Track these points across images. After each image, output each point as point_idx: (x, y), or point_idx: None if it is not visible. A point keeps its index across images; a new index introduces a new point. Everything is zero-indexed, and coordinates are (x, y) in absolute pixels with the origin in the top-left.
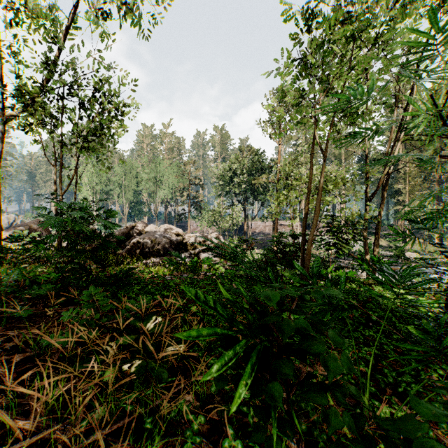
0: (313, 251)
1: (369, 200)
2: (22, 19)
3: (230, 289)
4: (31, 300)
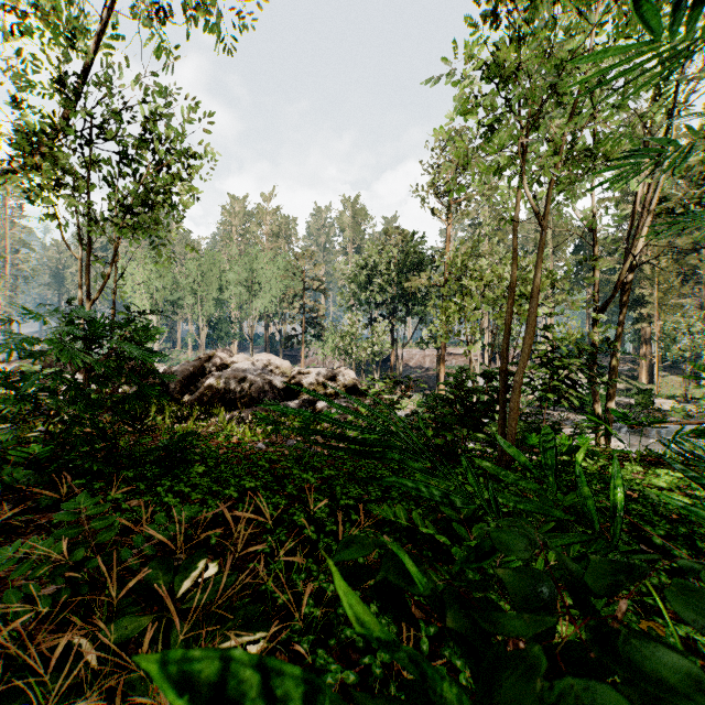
0: None
1: (601, 313)
2: (30, 18)
3: (375, 543)
4: (1, 494)
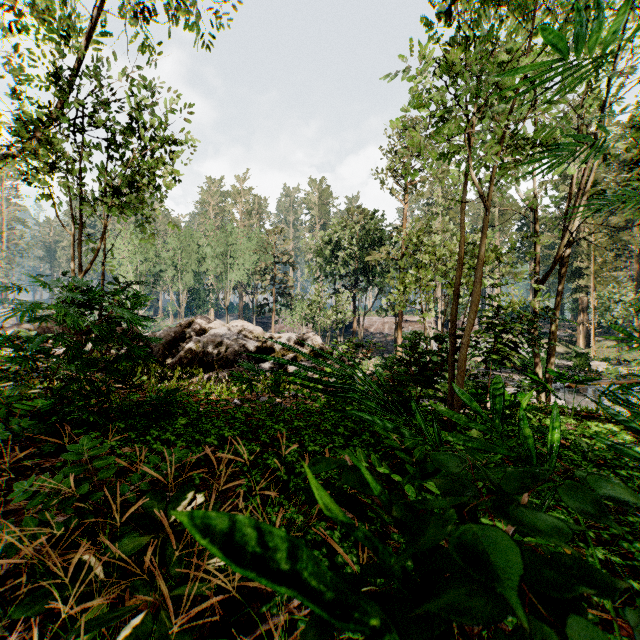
0: None
1: (542, 284)
2: (26, 17)
3: (338, 463)
4: (7, 443)
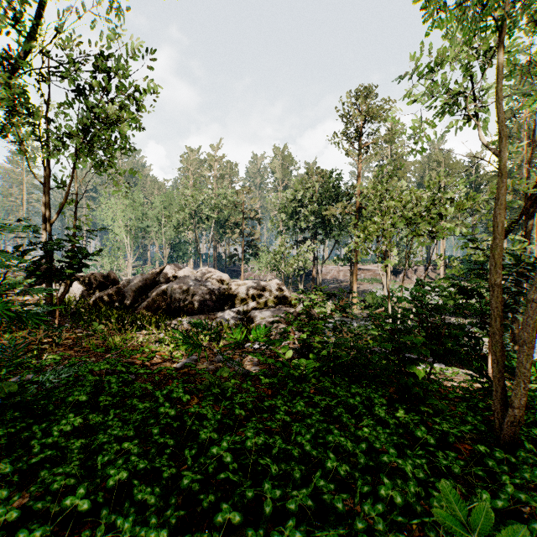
0: (404, 304)
1: (510, 230)
2: None
3: None
4: None
